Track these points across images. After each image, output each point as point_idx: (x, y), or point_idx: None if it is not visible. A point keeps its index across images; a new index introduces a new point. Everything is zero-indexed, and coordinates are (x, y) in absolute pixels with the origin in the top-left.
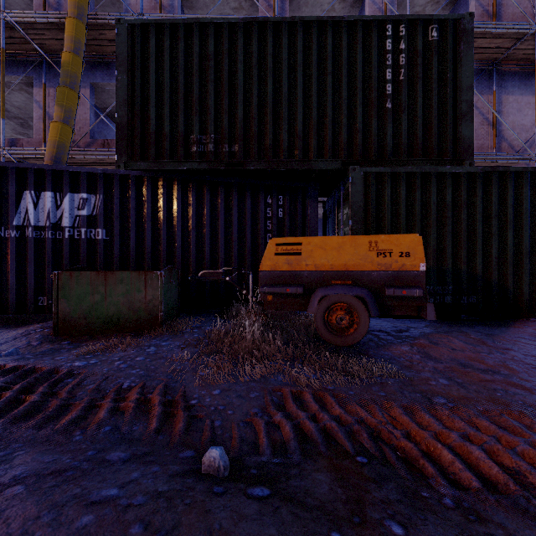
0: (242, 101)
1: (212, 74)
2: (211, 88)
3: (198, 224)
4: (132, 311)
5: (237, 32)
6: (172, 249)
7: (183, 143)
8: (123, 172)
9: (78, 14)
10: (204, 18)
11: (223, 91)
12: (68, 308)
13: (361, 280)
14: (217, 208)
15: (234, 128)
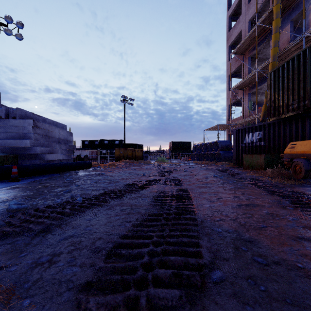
0: (309, 81)
1: (296, 76)
2: (296, 81)
3: (296, 136)
4: (257, 165)
5: (307, 52)
6: (285, 146)
7: (286, 107)
8: (268, 122)
9: (273, 59)
10: (293, 56)
11: (301, 80)
12: (245, 163)
13: (308, 156)
14: (305, 127)
15: (306, 93)
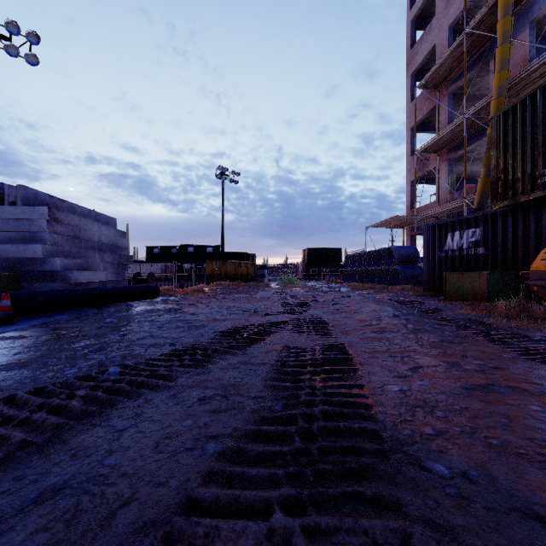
0: None
1: None
2: None
3: None
4: (473, 292)
5: None
6: (527, 256)
7: (530, 180)
8: (493, 211)
9: (498, 93)
10: (545, 81)
11: None
12: (449, 288)
13: None
14: None
15: None
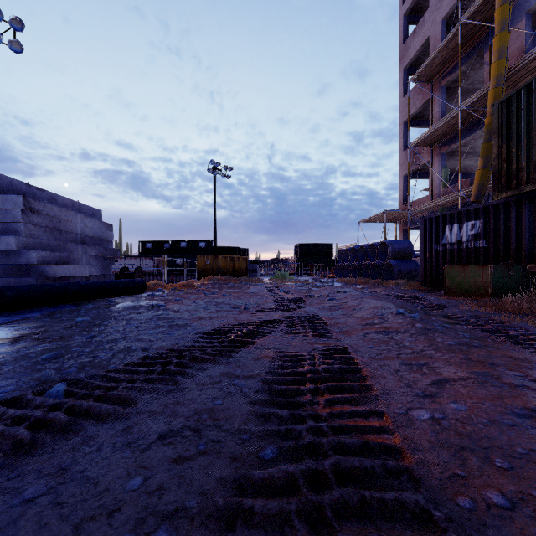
0: None
1: None
2: None
3: None
4: (476, 287)
5: None
6: (532, 249)
7: None
8: (495, 202)
9: (496, 83)
10: None
11: None
12: (449, 283)
13: None
14: None
15: None
